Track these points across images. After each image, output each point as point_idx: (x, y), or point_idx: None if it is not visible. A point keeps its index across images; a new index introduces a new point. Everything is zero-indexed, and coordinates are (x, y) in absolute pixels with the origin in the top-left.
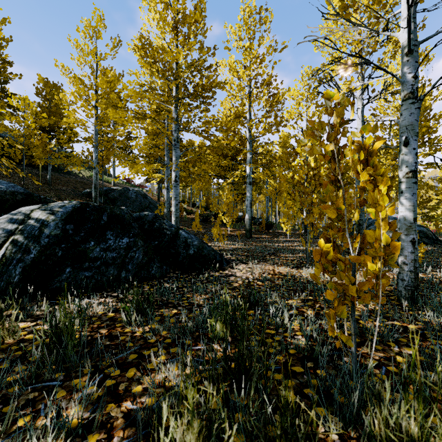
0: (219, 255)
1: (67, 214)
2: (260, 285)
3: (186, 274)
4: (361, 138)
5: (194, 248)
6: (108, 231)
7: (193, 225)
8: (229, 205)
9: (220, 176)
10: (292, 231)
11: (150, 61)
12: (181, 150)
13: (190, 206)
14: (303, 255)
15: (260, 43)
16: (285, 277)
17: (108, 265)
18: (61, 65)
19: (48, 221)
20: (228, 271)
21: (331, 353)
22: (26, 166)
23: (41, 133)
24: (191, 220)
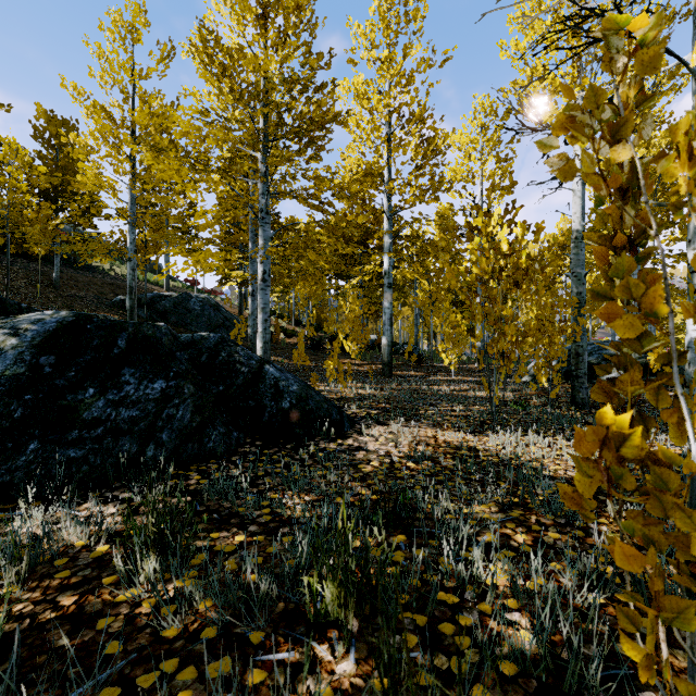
0: (338, 410)
1: (45, 335)
2: (412, 470)
3: (274, 447)
4: (580, 206)
5: (291, 397)
6: (126, 367)
7: (295, 355)
8: (355, 322)
9: (340, 275)
10: (458, 365)
11: (218, 73)
12: (274, 228)
13: (292, 325)
14: (483, 408)
15: (405, 53)
16: (458, 453)
17: (120, 434)
18: (71, 86)
19: (3, 348)
20: (354, 439)
21: (605, 673)
22: (19, 257)
23: (41, 202)
24: (293, 347)
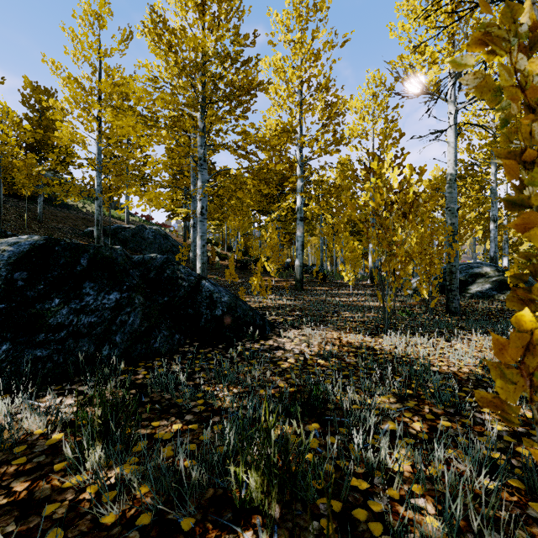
0: (260, 317)
1: (19, 255)
2: (322, 366)
3: (209, 347)
4: (454, 155)
5: (223, 306)
6: (87, 281)
7: (227, 273)
8: (274, 248)
9: (263, 211)
10: (354, 282)
11: (166, 49)
12: (210, 173)
13: (225, 250)
14: (377, 315)
15: (314, 36)
16: (359, 351)
17: (80, 337)
18: (50, 61)
19: None
20: (274, 340)
21: None
22: (11, 197)
23: (27, 153)
24: (225, 267)
